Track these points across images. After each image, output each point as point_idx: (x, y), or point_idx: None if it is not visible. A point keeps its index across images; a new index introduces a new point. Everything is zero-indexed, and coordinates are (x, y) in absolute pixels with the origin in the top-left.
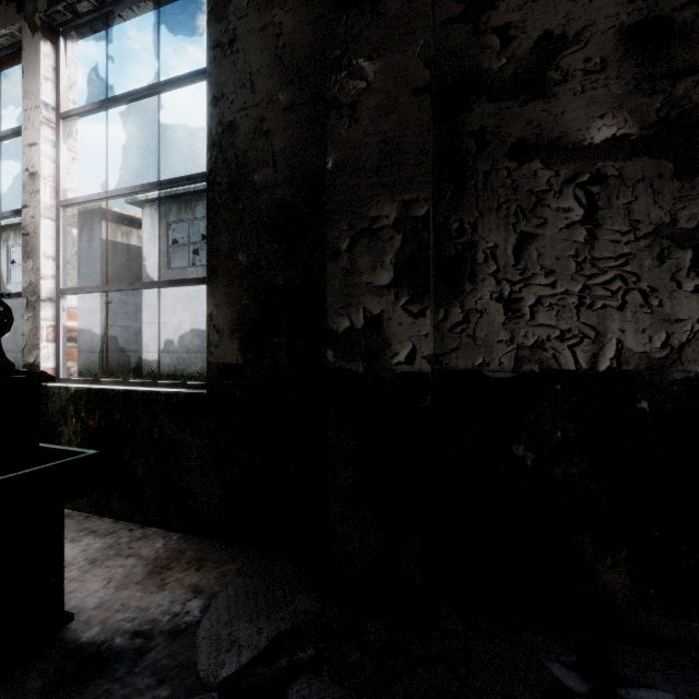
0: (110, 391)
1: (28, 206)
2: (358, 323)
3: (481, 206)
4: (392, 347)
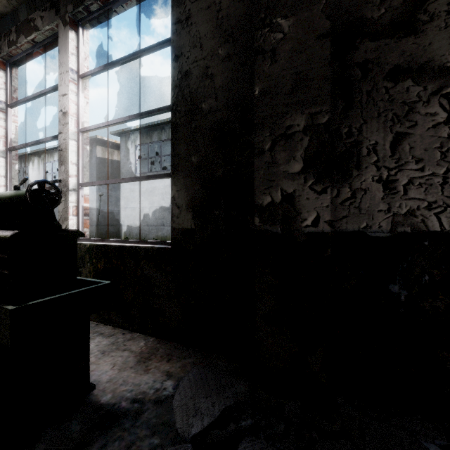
0: (111, 246)
1: (62, 133)
2: (277, 199)
3: (364, 116)
4: (302, 215)
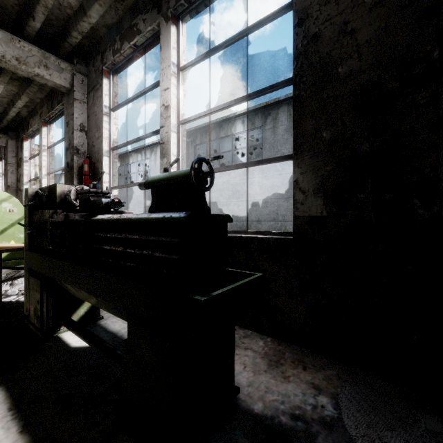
0: None
1: (164, 126)
2: None
3: None
4: None
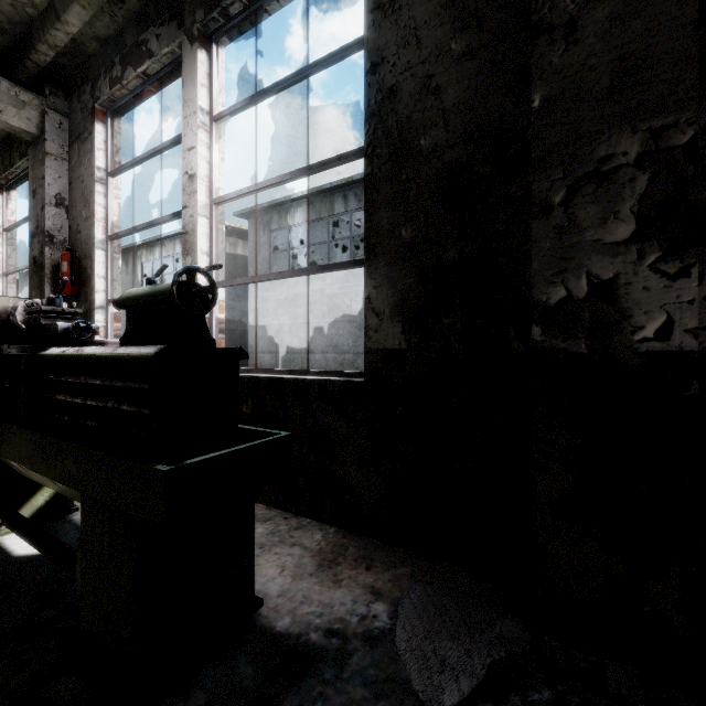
0: (263, 379)
1: (188, 207)
2: (579, 292)
3: None
4: (633, 320)
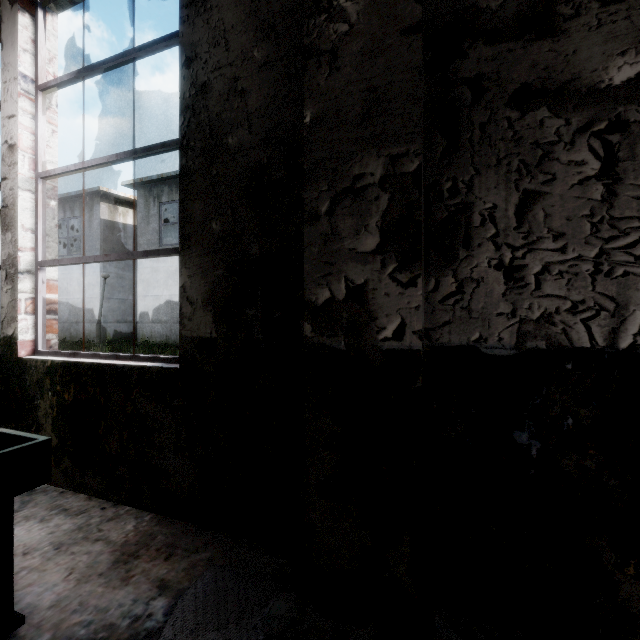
0: (85, 364)
1: (7, 179)
2: (339, 294)
3: (477, 163)
4: (378, 321)
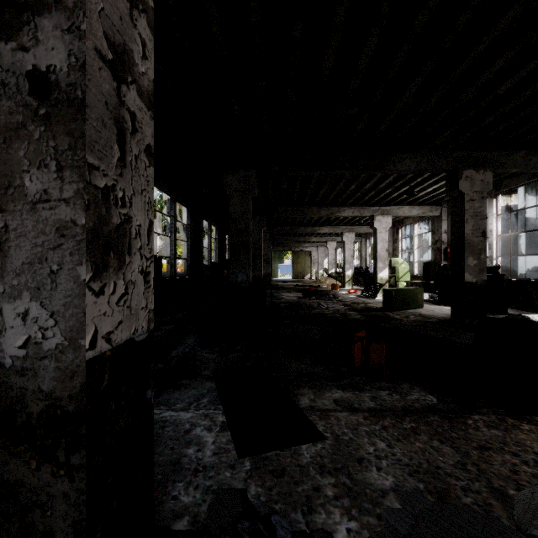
0: (512, 280)
1: (489, 238)
2: None
3: None
4: None
